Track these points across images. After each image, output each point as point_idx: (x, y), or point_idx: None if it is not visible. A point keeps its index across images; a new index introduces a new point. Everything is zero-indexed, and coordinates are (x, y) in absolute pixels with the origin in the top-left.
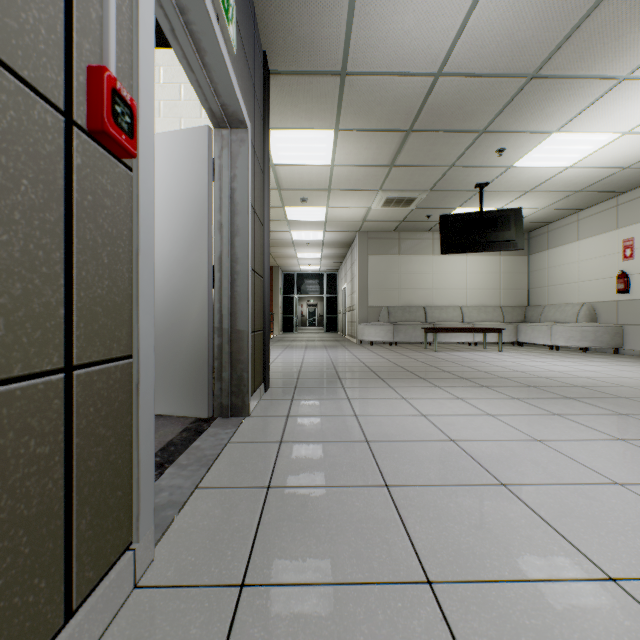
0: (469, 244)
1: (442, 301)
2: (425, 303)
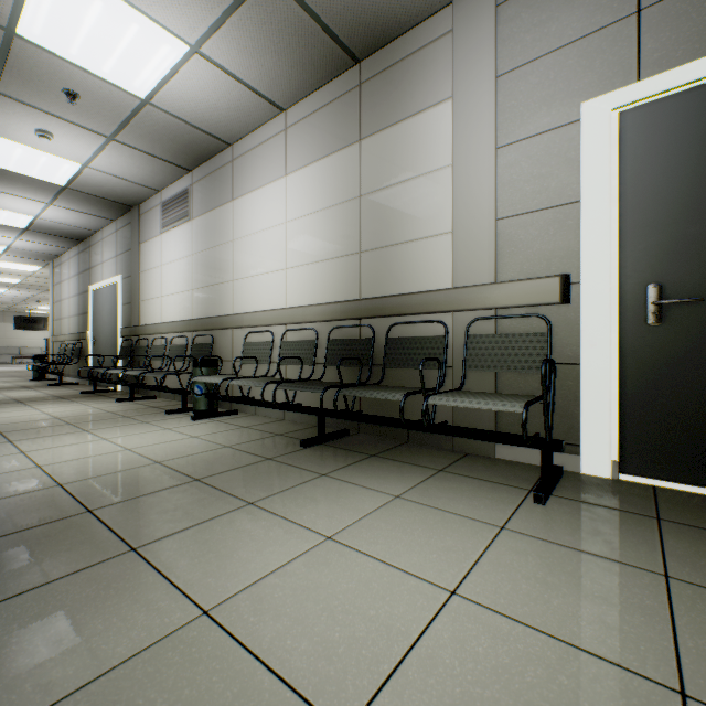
0: (28, 327)
1: (32, 345)
2: (22, 345)
